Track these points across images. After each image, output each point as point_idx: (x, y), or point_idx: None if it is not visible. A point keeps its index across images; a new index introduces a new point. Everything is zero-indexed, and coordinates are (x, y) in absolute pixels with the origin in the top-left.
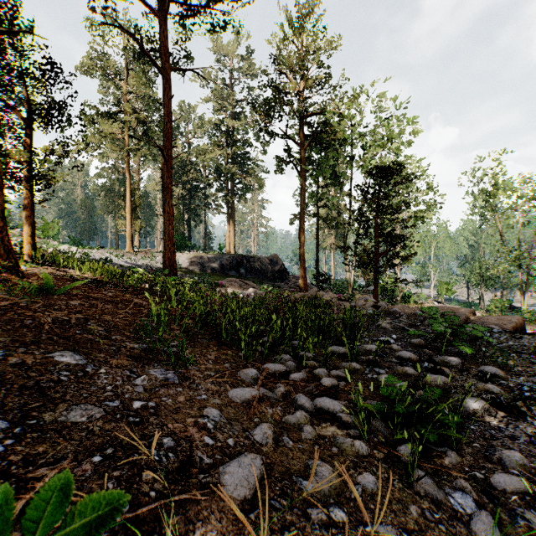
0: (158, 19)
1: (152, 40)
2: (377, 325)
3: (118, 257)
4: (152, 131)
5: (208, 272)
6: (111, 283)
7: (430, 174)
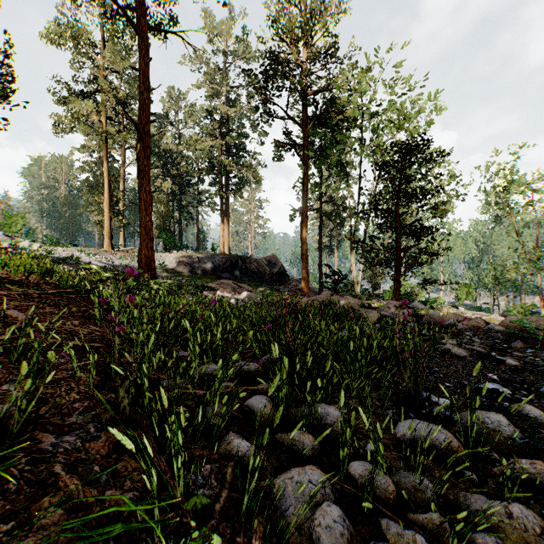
0: None
1: None
2: (443, 350)
3: (91, 256)
4: (134, 114)
5: (198, 274)
6: (29, 283)
7: (449, 162)
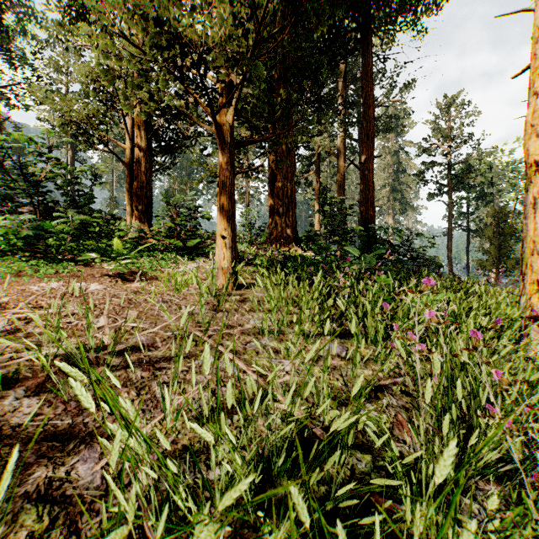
0: (358, 143)
1: (353, 152)
2: None
3: None
4: None
5: None
6: None
7: None
